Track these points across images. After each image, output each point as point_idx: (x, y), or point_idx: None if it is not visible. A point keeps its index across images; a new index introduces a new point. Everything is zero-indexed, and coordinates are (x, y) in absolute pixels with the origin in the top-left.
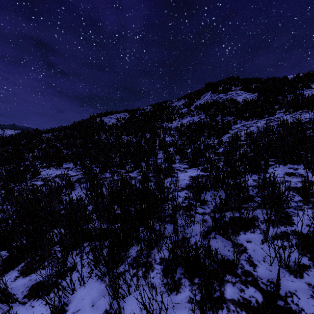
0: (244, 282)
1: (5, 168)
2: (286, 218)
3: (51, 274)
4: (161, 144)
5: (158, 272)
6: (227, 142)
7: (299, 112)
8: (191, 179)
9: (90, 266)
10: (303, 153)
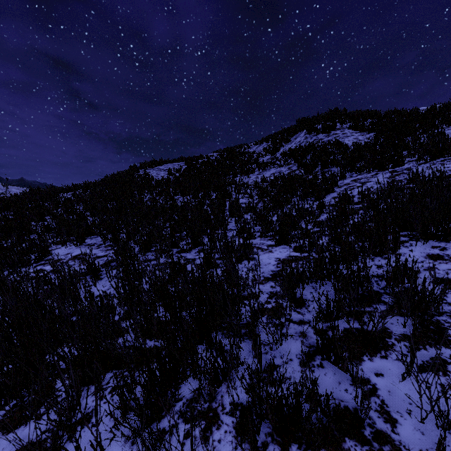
0: None
1: None
2: (438, 332)
3: (49, 430)
4: (233, 208)
5: (228, 430)
6: (333, 205)
7: (439, 160)
8: (279, 264)
9: (114, 418)
10: None
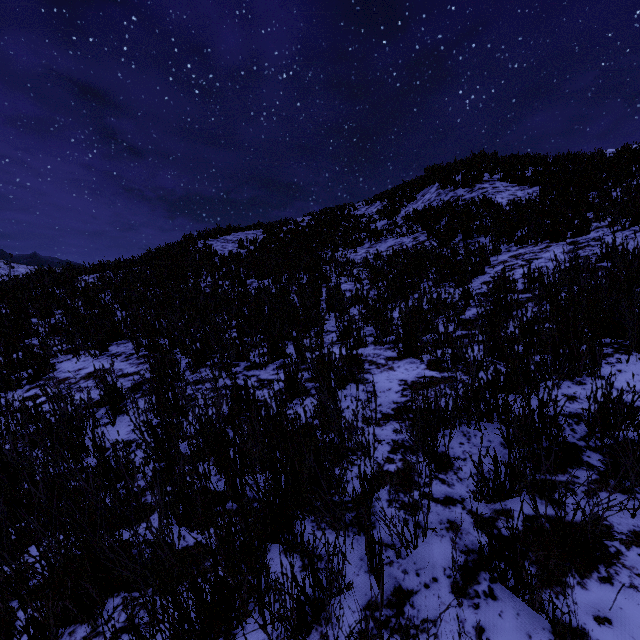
0: None
1: None
2: None
3: None
4: (333, 299)
5: None
6: (484, 294)
7: None
8: (405, 390)
9: None
10: None
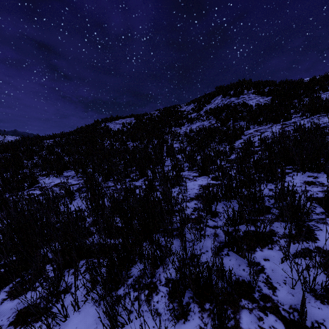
0: (263, 308)
1: (1, 176)
2: (308, 232)
3: (42, 296)
4: (169, 150)
5: (163, 295)
6: (240, 148)
7: (316, 116)
8: (200, 189)
9: (86, 287)
10: (324, 160)
